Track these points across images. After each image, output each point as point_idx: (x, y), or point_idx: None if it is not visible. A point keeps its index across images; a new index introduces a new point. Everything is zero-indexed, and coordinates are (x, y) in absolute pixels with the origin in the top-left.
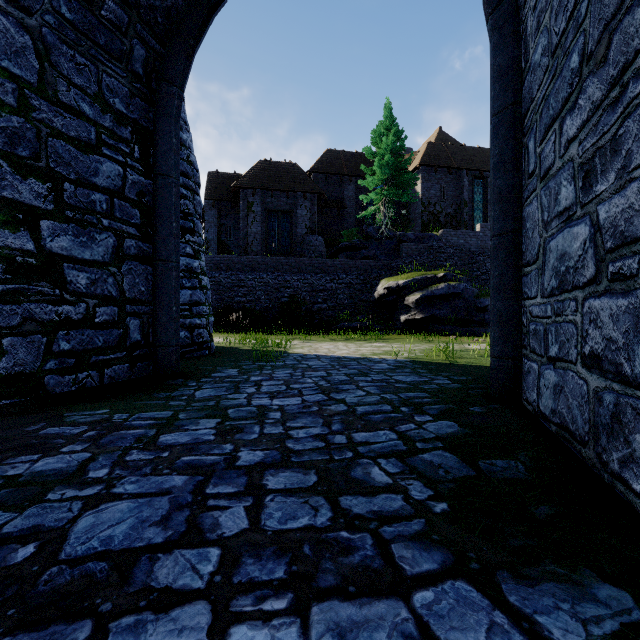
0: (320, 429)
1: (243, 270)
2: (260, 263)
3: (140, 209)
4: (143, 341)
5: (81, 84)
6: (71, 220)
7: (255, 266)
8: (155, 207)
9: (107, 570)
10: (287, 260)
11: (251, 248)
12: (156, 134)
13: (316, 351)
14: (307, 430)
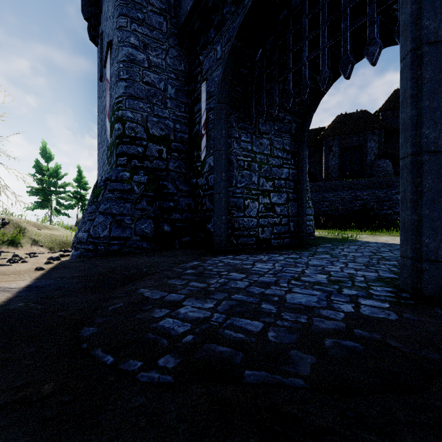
0: (367, 260)
1: (326, 191)
2: (338, 185)
3: (293, 182)
4: (294, 230)
5: (278, 147)
6: (276, 191)
7: (334, 187)
8: (298, 180)
9: (319, 265)
10: (358, 181)
11: (331, 175)
12: (298, 152)
13: (376, 240)
14: (362, 259)
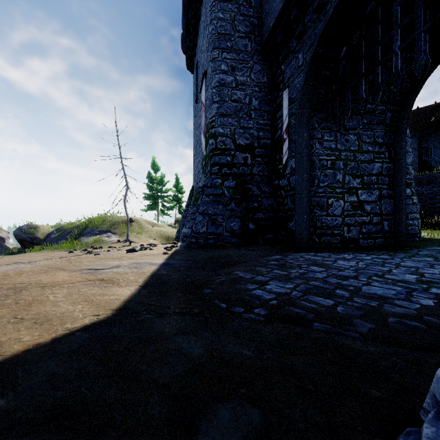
0: None
1: None
2: None
3: (388, 177)
4: (389, 230)
5: (368, 141)
6: (365, 188)
7: None
8: (394, 174)
9: (413, 267)
10: None
11: None
12: (394, 144)
13: None
14: None
